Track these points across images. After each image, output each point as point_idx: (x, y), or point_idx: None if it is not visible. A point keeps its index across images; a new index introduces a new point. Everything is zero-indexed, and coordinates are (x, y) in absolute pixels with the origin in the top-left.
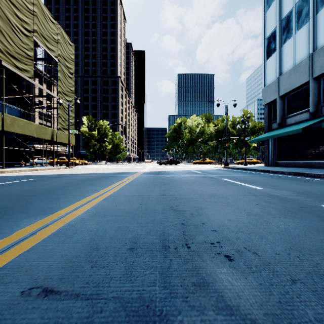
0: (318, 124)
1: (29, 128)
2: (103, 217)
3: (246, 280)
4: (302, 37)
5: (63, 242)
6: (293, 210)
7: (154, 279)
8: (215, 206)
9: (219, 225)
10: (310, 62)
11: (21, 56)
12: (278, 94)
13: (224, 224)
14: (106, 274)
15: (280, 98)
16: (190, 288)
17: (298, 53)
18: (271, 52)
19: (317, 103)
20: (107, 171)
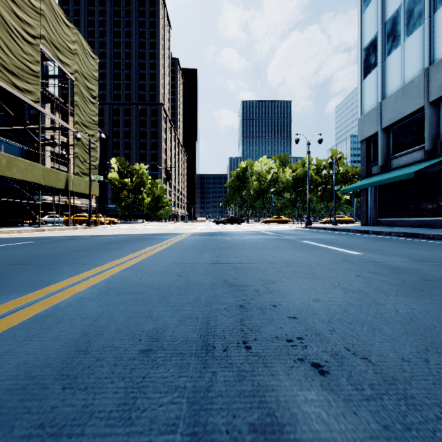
0: (436, 167)
1: (33, 172)
2: (115, 295)
3: (356, 417)
4: (414, 46)
5: (32, 339)
6: (415, 284)
7: (176, 415)
8: (294, 279)
9: (301, 308)
10: (425, 80)
11: (22, 71)
12: (380, 125)
13: (308, 306)
14: (84, 404)
15: (383, 132)
16: (245, 439)
17: (409, 69)
18: (370, 68)
19: (434, 137)
20: (142, 232)
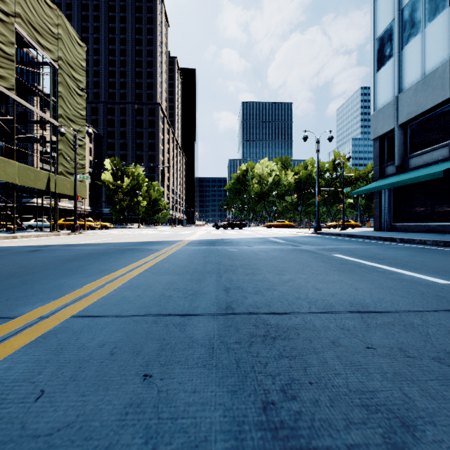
0: None
1: (5, 170)
2: None
3: None
4: (437, 32)
5: None
6: None
7: None
8: (444, 396)
9: None
10: None
11: None
12: (396, 121)
13: None
14: None
15: (400, 128)
16: None
17: (431, 58)
18: (385, 60)
19: None
20: (131, 239)
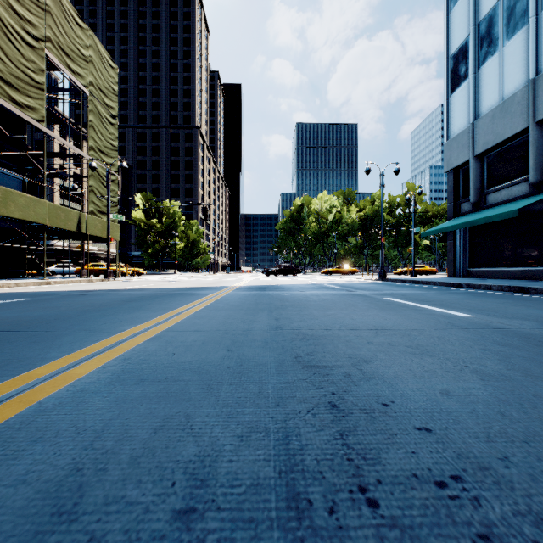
0: None
1: (36, 210)
2: (134, 385)
3: None
4: (516, 52)
5: None
6: None
7: None
8: (396, 355)
9: (429, 408)
10: (531, 94)
11: (22, 82)
12: (472, 152)
13: (439, 405)
14: None
15: (476, 160)
16: None
17: (509, 80)
18: (460, 80)
19: (542, 165)
20: (174, 285)
